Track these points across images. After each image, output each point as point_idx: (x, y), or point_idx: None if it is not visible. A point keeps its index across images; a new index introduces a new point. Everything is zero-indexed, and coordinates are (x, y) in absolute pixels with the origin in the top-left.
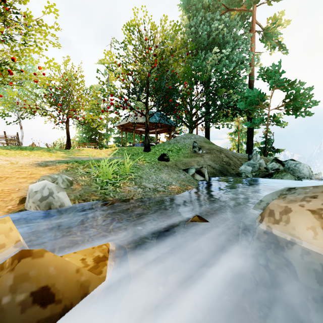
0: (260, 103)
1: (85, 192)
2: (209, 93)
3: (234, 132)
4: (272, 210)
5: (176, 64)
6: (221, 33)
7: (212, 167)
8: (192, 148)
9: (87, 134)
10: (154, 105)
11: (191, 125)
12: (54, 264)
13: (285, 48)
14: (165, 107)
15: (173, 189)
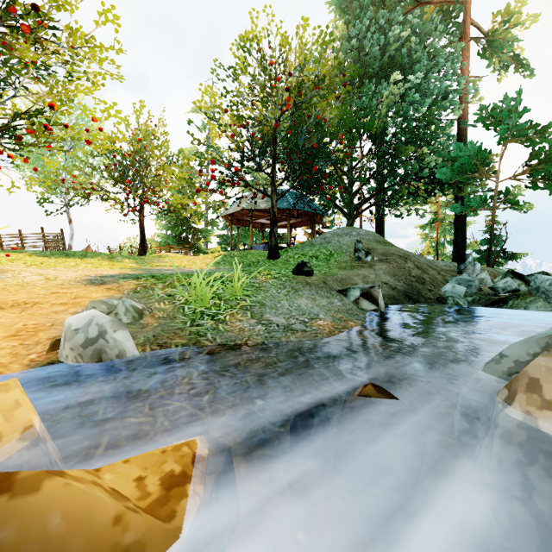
0: (480, 170)
1: (164, 330)
2: (384, 155)
3: (430, 224)
4: (536, 379)
5: (324, 103)
6: (406, 45)
7: (390, 286)
8: (353, 253)
9: (174, 230)
10: (286, 177)
11: (350, 212)
12: (62, 508)
13: (528, 66)
14: (305, 180)
15: (321, 327)
